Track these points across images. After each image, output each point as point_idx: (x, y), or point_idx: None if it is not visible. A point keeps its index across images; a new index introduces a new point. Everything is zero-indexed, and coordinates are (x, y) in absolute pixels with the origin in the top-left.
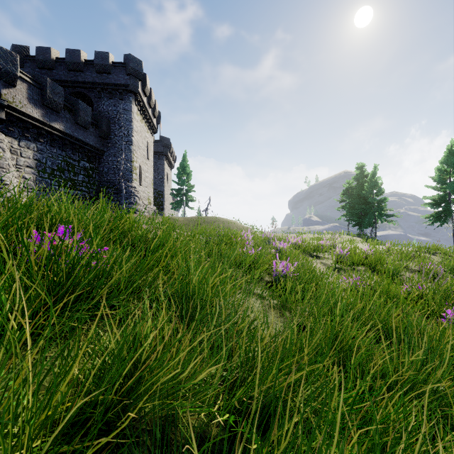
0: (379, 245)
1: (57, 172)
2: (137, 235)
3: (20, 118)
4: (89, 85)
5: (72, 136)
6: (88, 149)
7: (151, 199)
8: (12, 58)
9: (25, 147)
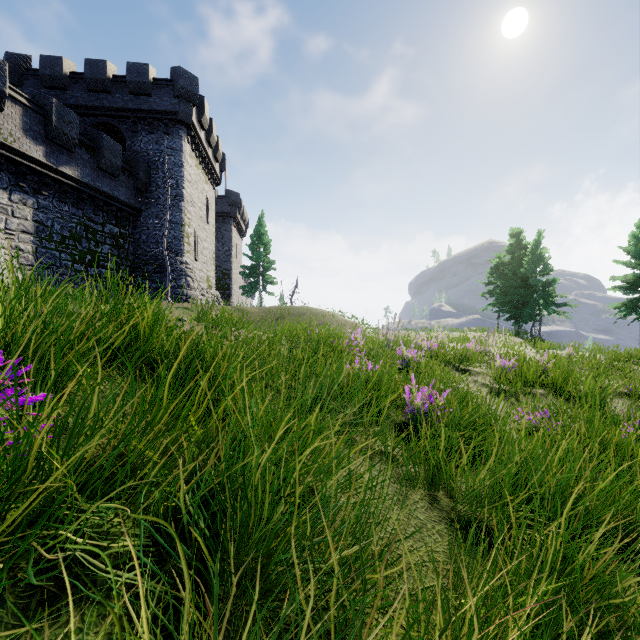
0: (551, 350)
1: (69, 241)
2: (162, 346)
3: (12, 159)
4: (119, 113)
5: (92, 187)
6: (117, 206)
7: (212, 281)
8: None
9: (19, 203)
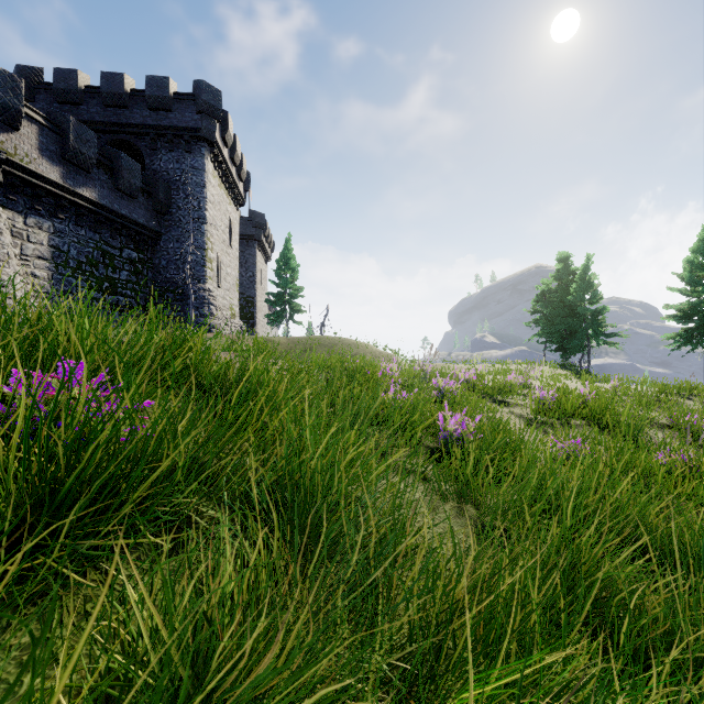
0: (598, 383)
1: (86, 267)
2: (211, 371)
3: (27, 181)
4: (137, 129)
5: (109, 209)
6: (136, 230)
7: (235, 309)
8: (13, 84)
9: (35, 227)
